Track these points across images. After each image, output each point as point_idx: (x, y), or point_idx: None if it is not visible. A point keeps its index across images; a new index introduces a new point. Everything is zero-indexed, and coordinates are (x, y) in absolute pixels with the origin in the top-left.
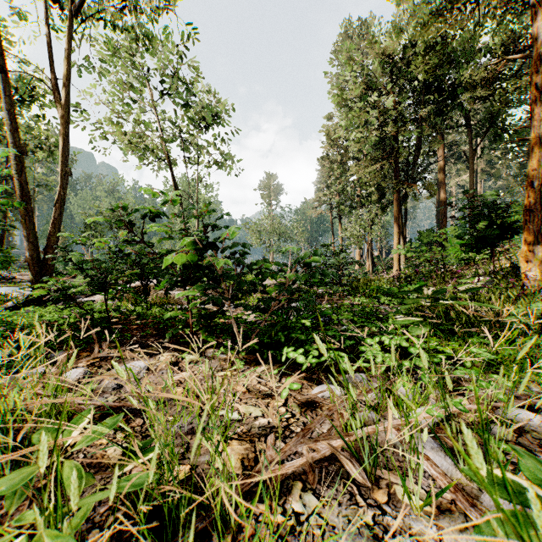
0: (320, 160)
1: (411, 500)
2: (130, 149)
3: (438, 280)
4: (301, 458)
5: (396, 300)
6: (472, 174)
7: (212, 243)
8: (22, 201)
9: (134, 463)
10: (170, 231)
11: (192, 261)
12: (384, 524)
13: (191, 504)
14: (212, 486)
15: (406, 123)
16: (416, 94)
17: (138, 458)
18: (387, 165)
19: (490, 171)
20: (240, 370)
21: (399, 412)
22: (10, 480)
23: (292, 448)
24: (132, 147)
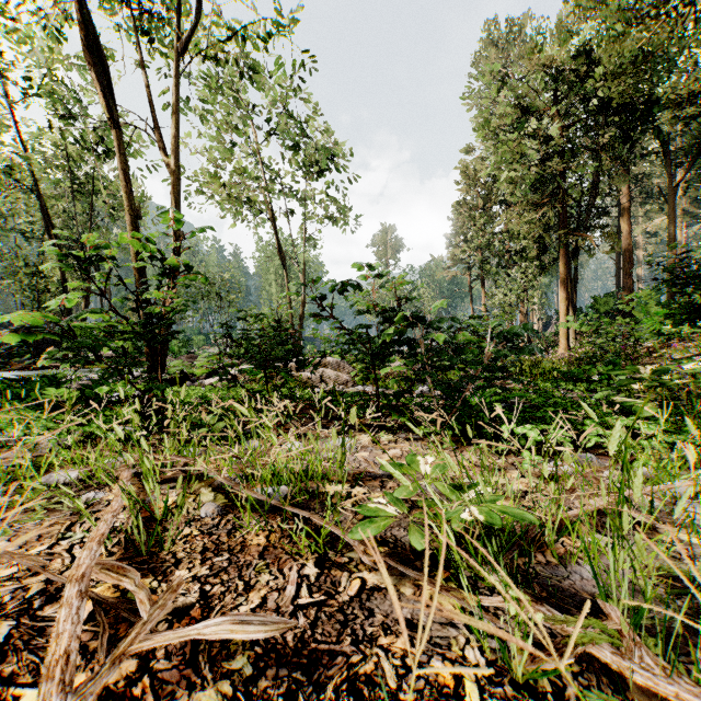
0: (457, 206)
1: (693, 540)
2: (227, 203)
3: (631, 361)
4: (576, 510)
5: (583, 384)
6: (671, 218)
7: (421, 317)
8: (139, 270)
9: (470, 491)
10: (373, 305)
11: (400, 336)
12: (678, 552)
13: (498, 534)
14: (505, 525)
15: (578, 154)
16: (590, 114)
17: (469, 489)
18: (552, 211)
19: (695, 212)
20: (450, 449)
21: (647, 486)
22: (403, 491)
23: (566, 501)
24: (229, 201)
